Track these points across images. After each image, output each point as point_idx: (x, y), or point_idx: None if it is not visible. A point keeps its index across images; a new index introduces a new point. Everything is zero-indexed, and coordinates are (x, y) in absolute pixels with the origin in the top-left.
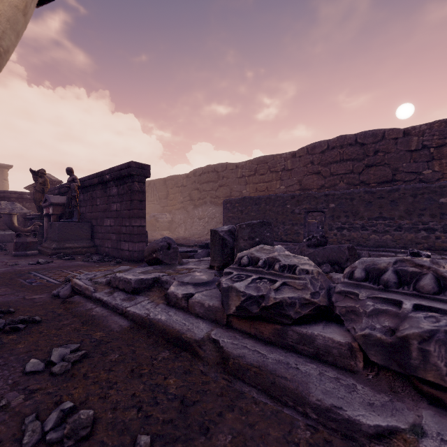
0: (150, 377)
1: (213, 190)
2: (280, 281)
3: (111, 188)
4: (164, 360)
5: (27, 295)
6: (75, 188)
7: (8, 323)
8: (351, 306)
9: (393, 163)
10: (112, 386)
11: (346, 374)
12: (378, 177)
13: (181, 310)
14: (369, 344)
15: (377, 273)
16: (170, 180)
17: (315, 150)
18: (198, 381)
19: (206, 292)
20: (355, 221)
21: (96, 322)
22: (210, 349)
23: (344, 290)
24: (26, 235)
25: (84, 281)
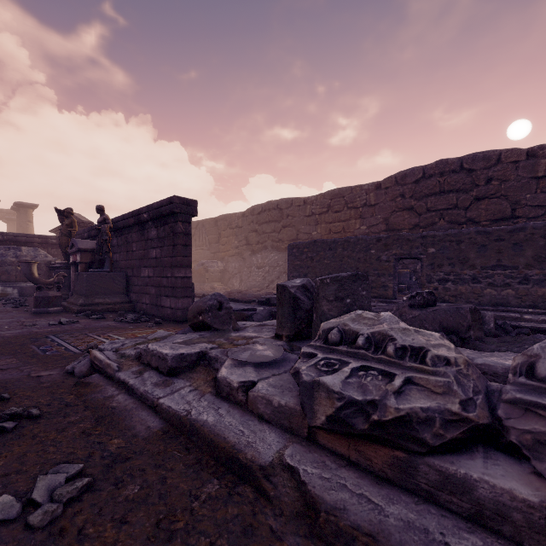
0: (186, 541)
1: (275, 232)
2: (400, 375)
3: (149, 230)
4: (210, 501)
5: (34, 371)
6: (107, 231)
7: None
8: (544, 432)
9: (512, 195)
10: None
11: None
12: (491, 212)
13: (236, 406)
14: None
15: None
16: (223, 220)
17: (406, 179)
18: None
19: (273, 379)
20: (463, 271)
21: (116, 419)
22: (284, 483)
23: (523, 399)
24: (48, 288)
25: (107, 354)
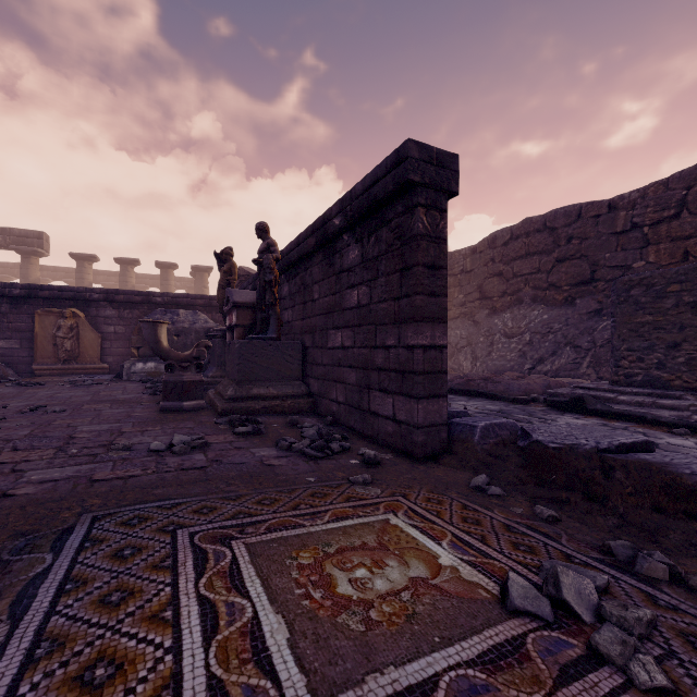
0: None
1: (540, 271)
2: None
3: (344, 250)
4: None
5: None
6: (271, 265)
7: None
8: None
9: None
10: None
11: None
12: None
13: None
14: None
15: None
16: None
17: None
18: None
19: None
20: None
21: None
22: None
23: None
24: (182, 367)
25: None
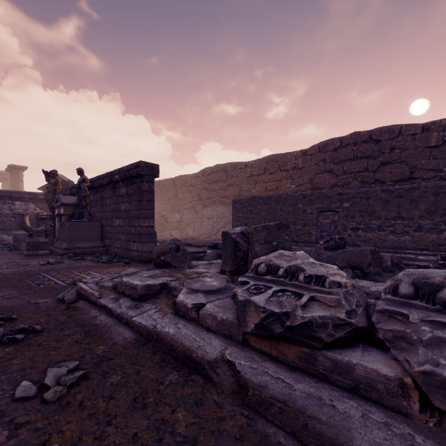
0: (155, 409)
1: (222, 189)
2: (307, 295)
3: (120, 188)
4: (172, 385)
5: (32, 299)
6: (85, 189)
7: (7, 332)
8: (400, 330)
9: (411, 160)
10: (111, 421)
11: (397, 417)
12: (394, 174)
13: (190, 322)
14: (433, 385)
15: (430, 289)
16: (179, 180)
17: (327, 148)
18: (212, 417)
19: (218, 302)
20: (371, 221)
21: (99, 333)
22: (225, 373)
23: (388, 309)
24: (37, 235)
25: (90, 285)
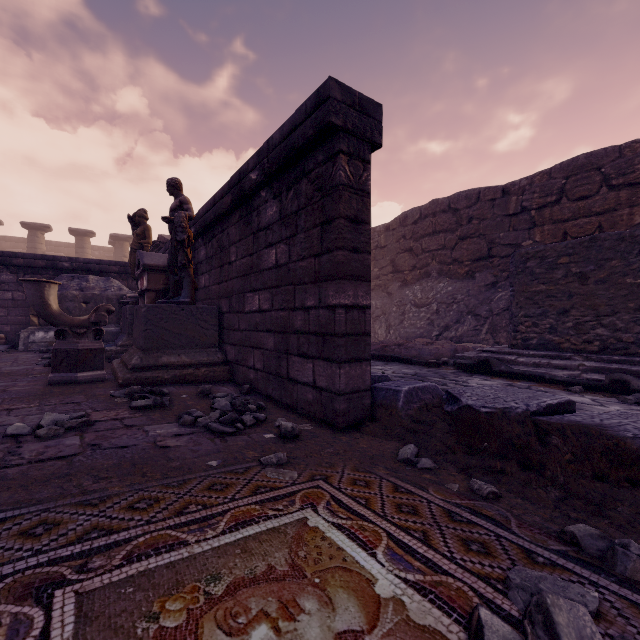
0: None
1: (445, 248)
2: None
3: (262, 207)
4: None
5: None
6: (183, 223)
7: None
8: None
9: None
10: None
11: None
12: None
13: None
14: None
15: None
16: None
17: None
18: None
19: None
20: None
21: None
22: None
23: None
24: (76, 334)
25: None
